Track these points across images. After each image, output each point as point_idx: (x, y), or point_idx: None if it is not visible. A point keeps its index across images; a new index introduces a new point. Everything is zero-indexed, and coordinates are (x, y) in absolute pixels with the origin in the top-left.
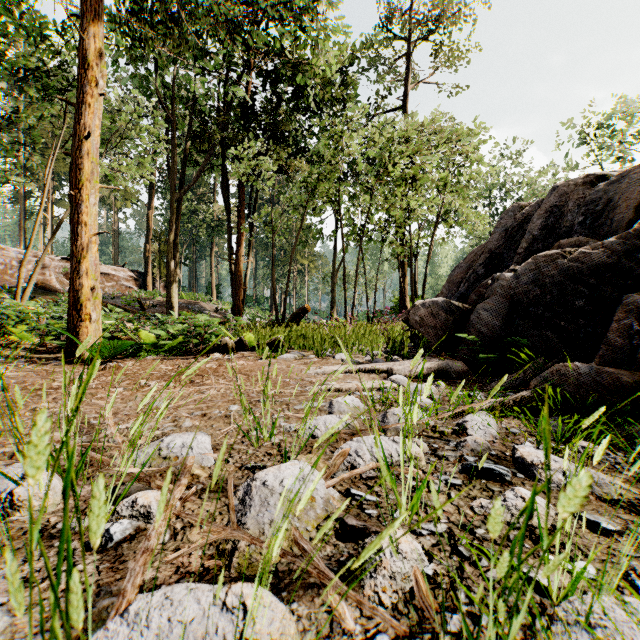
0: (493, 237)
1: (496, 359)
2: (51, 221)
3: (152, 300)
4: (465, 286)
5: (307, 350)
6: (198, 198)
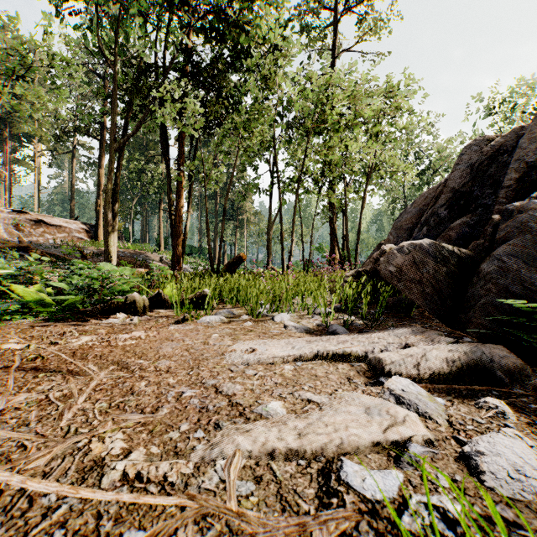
0: (455, 174)
1: None
2: (10, 178)
3: (97, 250)
4: (424, 230)
5: (240, 305)
6: (147, 159)
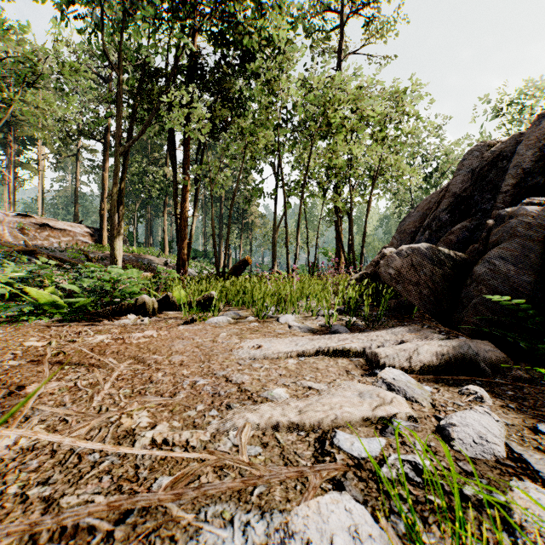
0: (456, 179)
1: None
2: (14, 181)
3: (102, 254)
4: (426, 234)
5: (246, 307)
6: (152, 162)
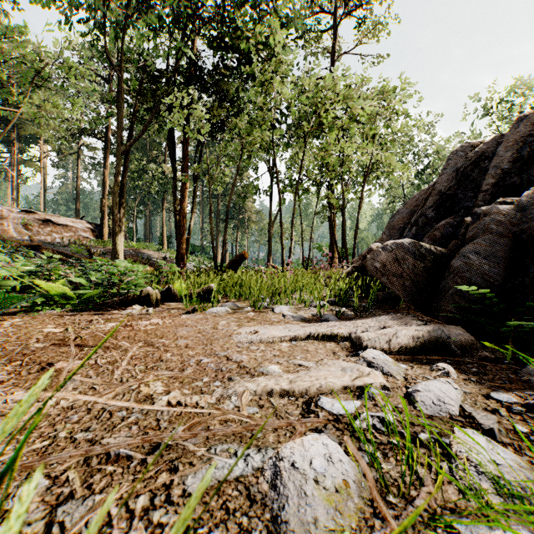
0: (442, 178)
1: (533, 328)
2: (17, 178)
3: (104, 249)
4: (413, 230)
5: (243, 299)
6: (151, 159)
